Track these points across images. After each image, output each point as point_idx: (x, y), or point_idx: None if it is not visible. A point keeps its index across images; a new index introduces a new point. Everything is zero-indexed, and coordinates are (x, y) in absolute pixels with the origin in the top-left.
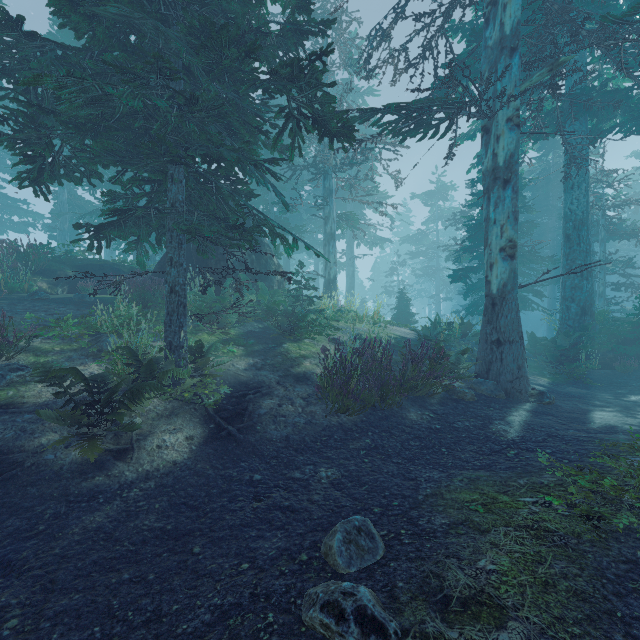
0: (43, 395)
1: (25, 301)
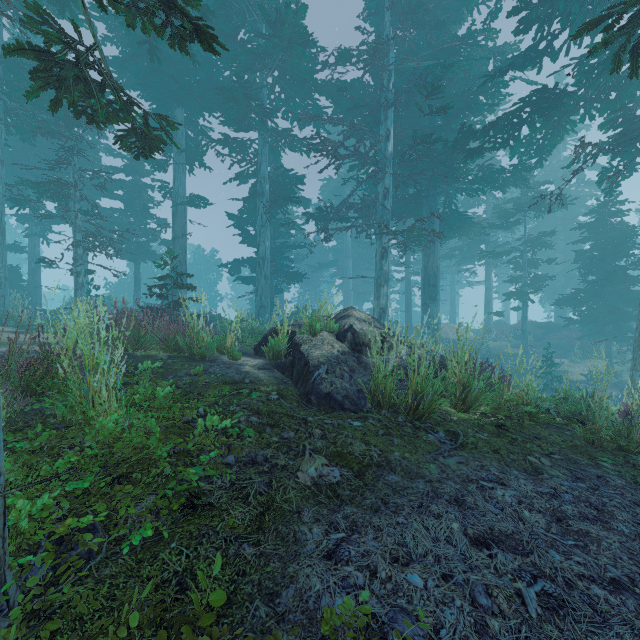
0: (573, 378)
1: (537, 346)
